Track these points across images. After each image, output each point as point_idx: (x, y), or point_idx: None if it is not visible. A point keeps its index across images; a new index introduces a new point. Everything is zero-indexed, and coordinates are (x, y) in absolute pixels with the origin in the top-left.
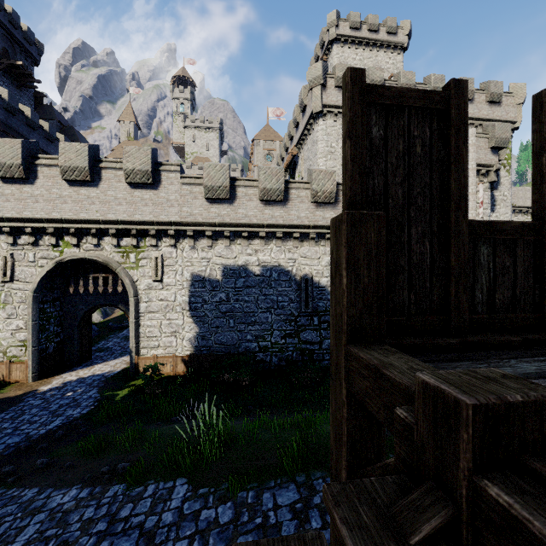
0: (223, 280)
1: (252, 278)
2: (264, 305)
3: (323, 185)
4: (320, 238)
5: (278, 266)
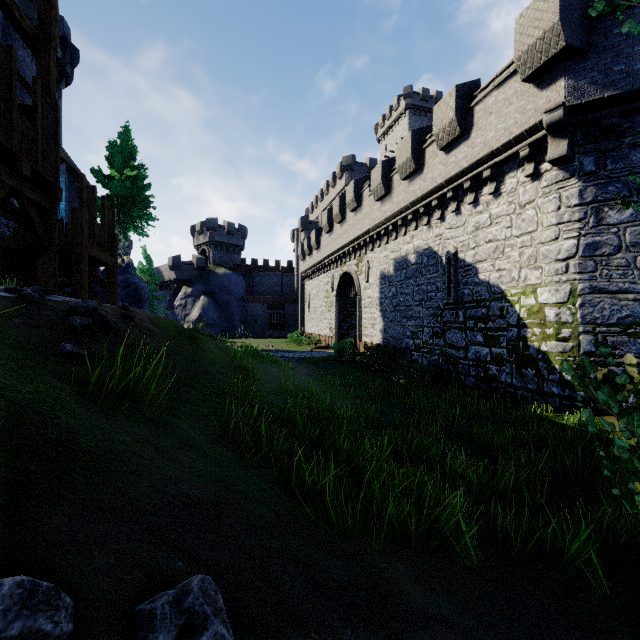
0: (394, 274)
1: (410, 268)
2: (417, 298)
3: (442, 120)
4: (465, 193)
5: (427, 249)
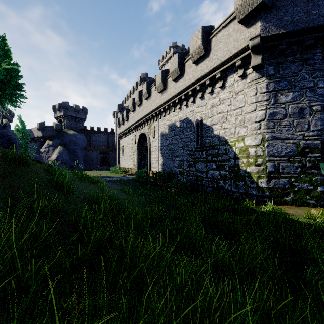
0: (168, 133)
1: (176, 129)
2: (180, 145)
3: (194, 46)
4: (206, 87)
5: (186, 118)
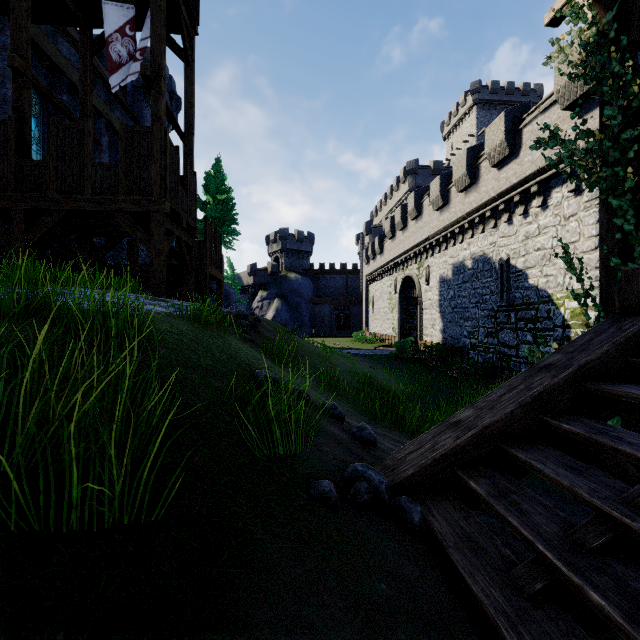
0: (452, 278)
1: (466, 273)
2: (473, 300)
3: (493, 141)
4: (516, 205)
5: (482, 255)
